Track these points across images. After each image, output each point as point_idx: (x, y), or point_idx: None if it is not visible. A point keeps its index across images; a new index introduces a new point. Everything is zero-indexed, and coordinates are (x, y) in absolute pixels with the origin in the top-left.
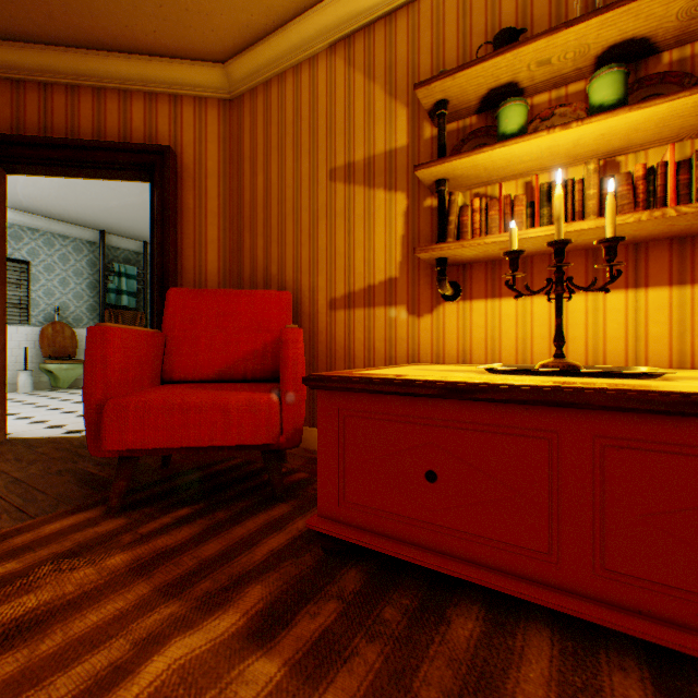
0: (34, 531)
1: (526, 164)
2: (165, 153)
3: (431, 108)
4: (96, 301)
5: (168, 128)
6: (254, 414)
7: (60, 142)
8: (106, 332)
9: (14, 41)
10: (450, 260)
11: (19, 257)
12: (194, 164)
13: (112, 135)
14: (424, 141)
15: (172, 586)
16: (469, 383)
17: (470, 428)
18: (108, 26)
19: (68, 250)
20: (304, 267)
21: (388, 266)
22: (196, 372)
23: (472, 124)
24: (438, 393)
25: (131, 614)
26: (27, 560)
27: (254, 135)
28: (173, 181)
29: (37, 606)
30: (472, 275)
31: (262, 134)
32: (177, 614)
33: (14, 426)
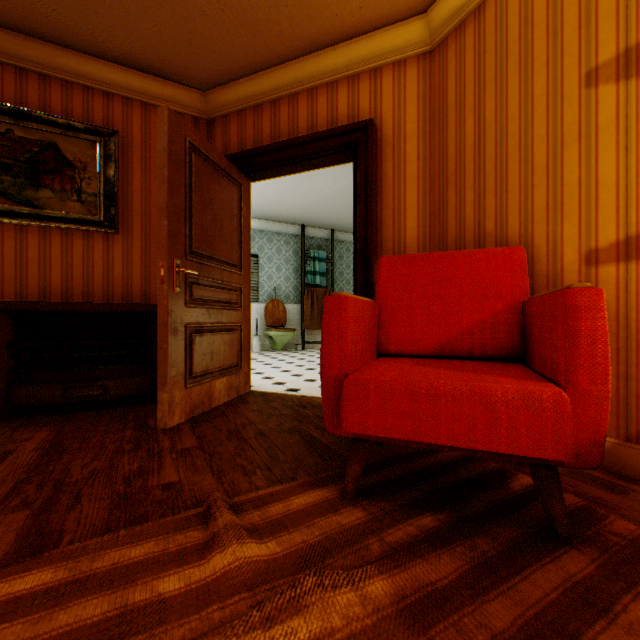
0: (283, 502)
1: None
2: (366, 127)
3: None
4: (298, 282)
5: (367, 104)
6: (531, 414)
7: (284, 144)
8: (340, 301)
9: (255, 74)
10: None
11: (252, 253)
12: (392, 131)
13: (321, 127)
14: None
15: None
16: None
17: None
18: (321, 23)
19: (280, 243)
20: (537, 215)
21: None
22: (411, 345)
23: None
24: None
25: None
26: (284, 543)
27: (460, 77)
28: (374, 153)
29: None
30: None
31: (471, 71)
32: None
33: (253, 380)
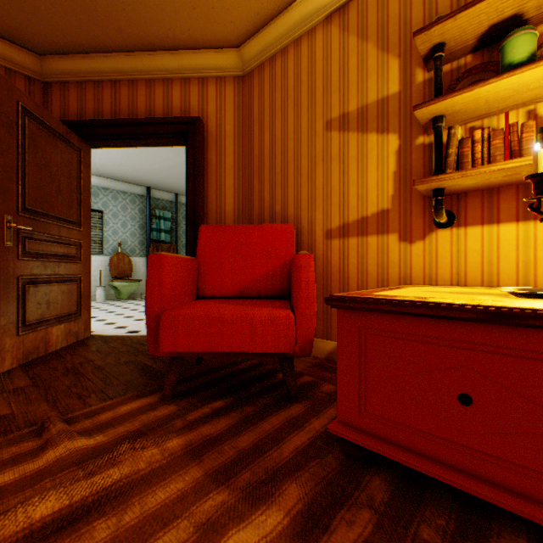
0: (113, 410)
1: (532, 91)
2: (195, 122)
3: (426, 53)
4: (144, 237)
5: (197, 103)
6: (274, 327)
7: (125, 121)
8: (161, 259)
9: (96, 53)
10: (446, 190)
11: (96, 208)
12: (216, 129)
13: (159, 113)
14: (416, 85)
15: (219, 473)
16: (516, 308)
17: (515, 354)
18: (157, 31)
19: (126, 202)
20: (303, 204)
21: (380, 200)
22: (222, 290)
23: (467, 63)
24: (477, 317)
25: (190, 496)
26: (110, 434)
27: (261, 101)
28: (201, 143)
29: (120, 479)
30: (467, 203)
31: (268, 100)
32: (227, 503)
33: (95, 326)
